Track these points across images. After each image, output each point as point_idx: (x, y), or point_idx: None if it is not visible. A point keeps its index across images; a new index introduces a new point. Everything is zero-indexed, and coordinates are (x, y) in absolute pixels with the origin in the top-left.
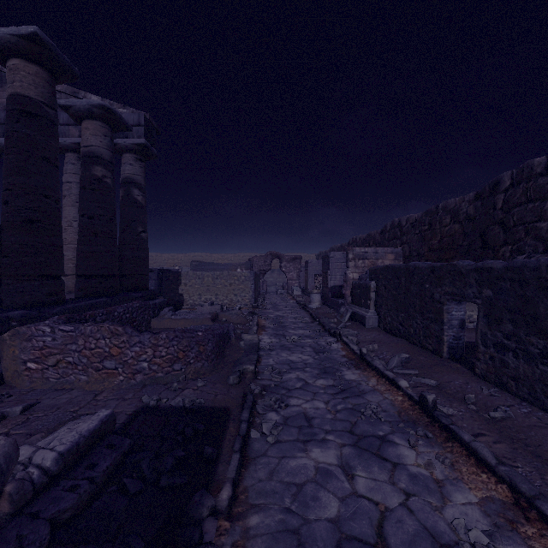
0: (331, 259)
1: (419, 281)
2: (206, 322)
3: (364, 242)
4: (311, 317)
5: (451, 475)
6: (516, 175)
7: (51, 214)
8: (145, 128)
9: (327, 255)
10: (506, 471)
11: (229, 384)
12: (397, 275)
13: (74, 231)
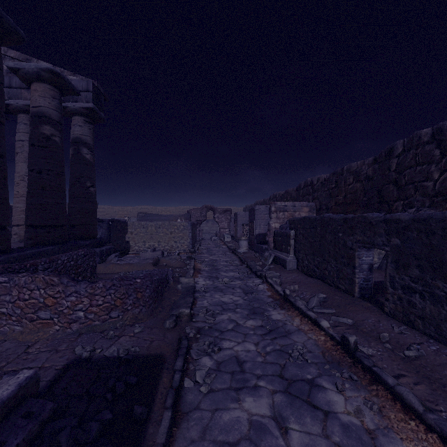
0: (257, 211)
1: (333, 230)
2: (148, 266)
3: (282, 198)
4: (240, 260)
5: (381, 423)
6: (407, 143)
7: None
8: (94, 94)
9: (253, 208)
10: (435, 420)
11: (165, 329)
12: (314, 225)
13: (26, 185)
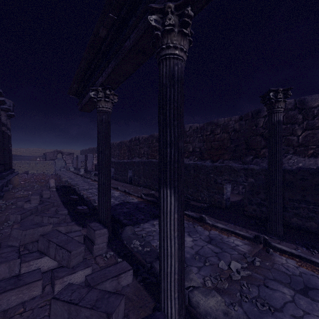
0: (88, 156)
1: None
2: None
3: None
4: (81, 176)
5: None
6: (134, 138)
7: (2, 146)
8: (12, 107)
9: (87, 155)
10: None
11: (66, 184)
12: None
13: None
